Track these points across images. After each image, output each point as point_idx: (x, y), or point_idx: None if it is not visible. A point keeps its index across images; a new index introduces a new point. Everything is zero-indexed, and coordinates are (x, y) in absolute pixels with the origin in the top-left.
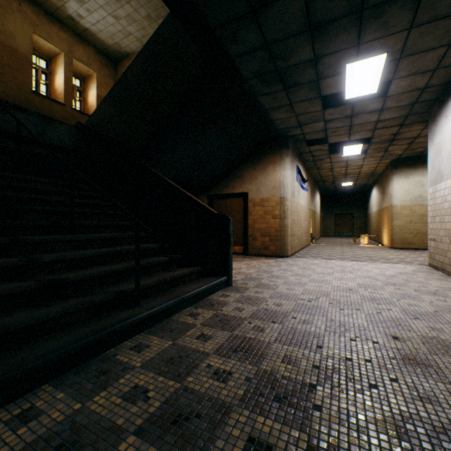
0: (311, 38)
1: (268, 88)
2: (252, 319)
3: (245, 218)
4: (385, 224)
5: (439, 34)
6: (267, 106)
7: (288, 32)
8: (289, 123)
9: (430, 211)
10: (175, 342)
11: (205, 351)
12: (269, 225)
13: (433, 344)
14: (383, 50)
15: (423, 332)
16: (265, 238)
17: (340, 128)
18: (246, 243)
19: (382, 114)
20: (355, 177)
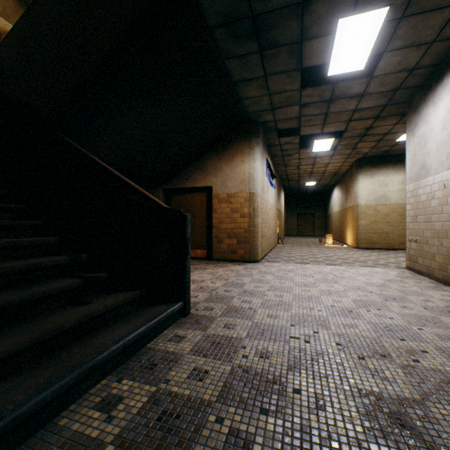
0: None
1: (240, 47)
2: (224, 405)
3: (209, 217)
4: (350, 224)
5: None
6: (236, 76)
7: None
8: (261, 105)
9: (410, 210)
10: None
11: None
12: (237, 224)
13: None
14: (387, 0)
15: None
16: (232, 240)
17: (315, 116)
18: (211, 246)
19: (362, 101)
20: (319, 177)
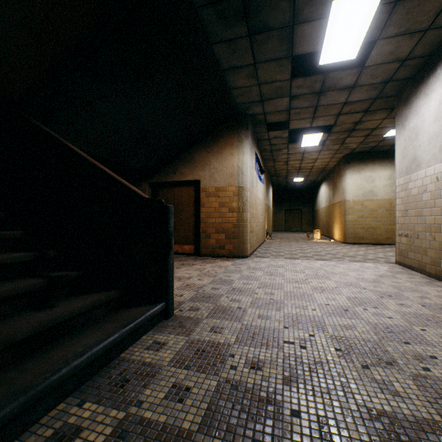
0: None
1: (228, 30)
2: (207, 437)
3: (197, 212)
4: (337, 219)
5: None
6: (225, 63)
7: None
8: (250, 96)
9: (400, 204)
10: None
11: None
12: (225, 219)
13: None
14: None
15: None
16: (220, 235)
17: (304, 109)
18: (199, 241)
19: (352, 94)
20: (307, 173)
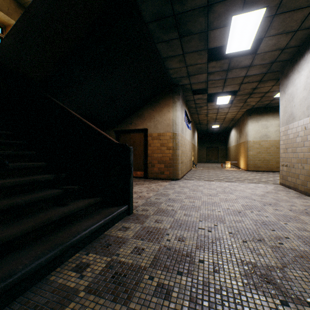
0: None
1: (166, 35)
2: (154, 269)
3: (145, 149)
4: (242, 154)
5: None
6: (164, 54)
7: None
8: (180, 73)
9: (282, 144)
10: None
11: None
12: (164, 154)
13: None
14: (264, 4)
15: None
16: (161, 165)
17: (217, 81)
18: (146, 169)
19: (250, 70)
20: (221, 122)
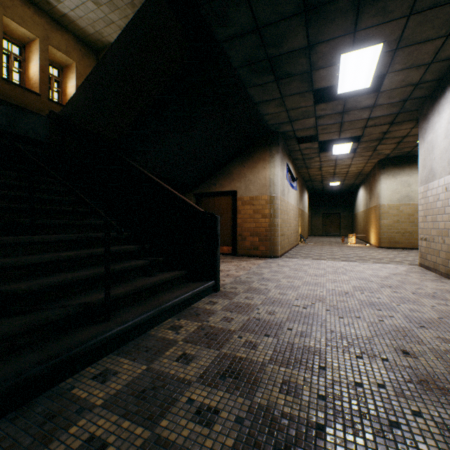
0: (306, 22)
1: (259, 79)
2: (243, 332)
3: (234, 217)
4: (373, 223)
5: (438, 23)
6: (257, 99)
7: (281, 13)
8: (279, 119)
9: (421, 210)
10: (150, 367)
11: (186, 379)
12: (259, 224)
13: (449, 361)
14: (380, 39)
15: (434, 345)
16: (254, 238)
17: (330, 125)
18: (235, 243)
19: (374, 111)
20: (343, 177)
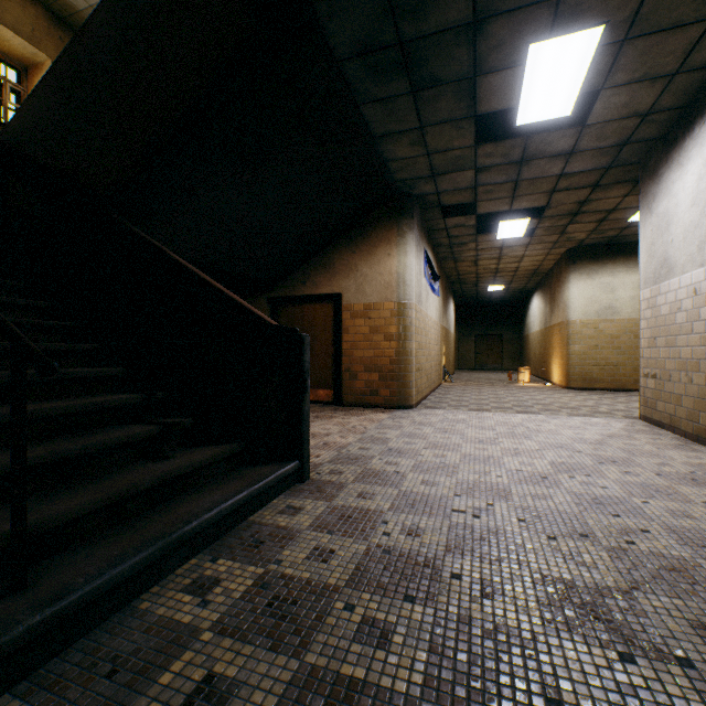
0: None
1: (382, 86)
2: (356, 591)
3: (337, 340)
4: (557, 350)
5: None
6: (378, 128)
7: None
8: (415, 169)
9: (645, 329)
10: None
11: None
12: (379, 351)
13: None
14: (600, 17)
15: None
16: (372, 375)
17: (499, 186)
18: (339, 384)
19: (571, 162)
20: (509, 277)
